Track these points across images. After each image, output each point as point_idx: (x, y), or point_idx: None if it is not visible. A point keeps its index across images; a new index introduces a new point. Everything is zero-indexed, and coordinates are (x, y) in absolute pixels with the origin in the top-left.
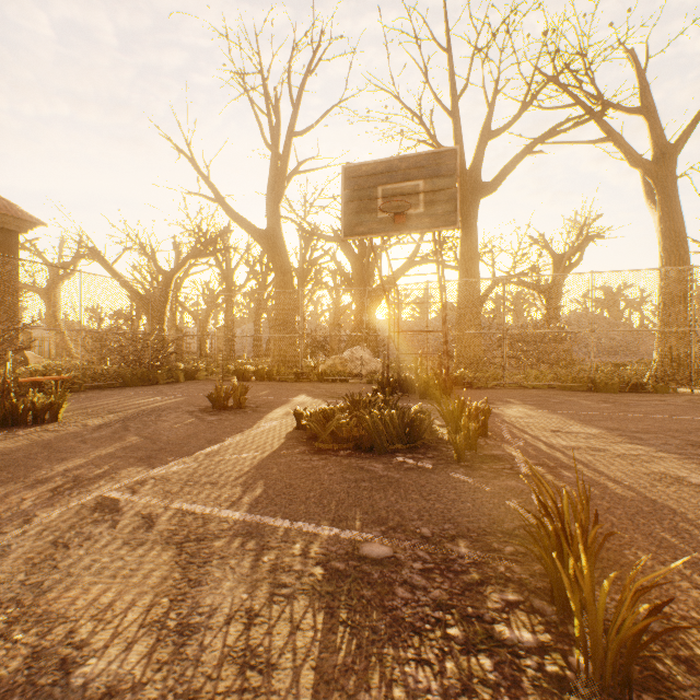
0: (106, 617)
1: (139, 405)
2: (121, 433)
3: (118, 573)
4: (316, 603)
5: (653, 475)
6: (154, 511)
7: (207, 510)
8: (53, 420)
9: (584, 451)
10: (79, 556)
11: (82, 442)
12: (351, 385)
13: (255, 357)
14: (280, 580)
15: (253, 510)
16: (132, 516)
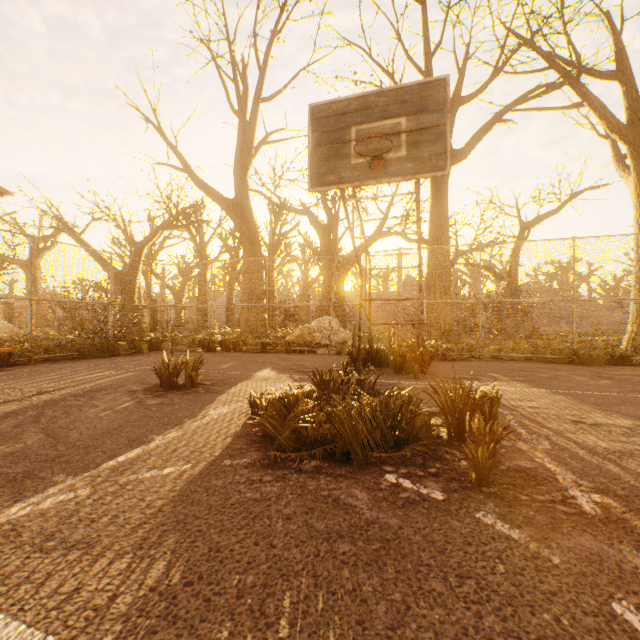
0: None
1: (79, 382)
2: (24, 427)
3: None
4: None
5: None
6: None
7: None
8: None
9: None
10: None
11: None
12: (319, 356)
13: (228, 326)
14: None
15: None
16: None
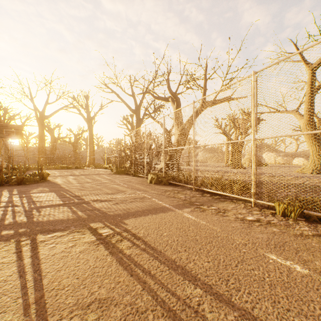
0: None
1: None
2: None
3: None
4: None
5: None
6: None
7: None
8: None
9: None
10: None
11: None
12: None
13: None
14: None
15: None
16: None
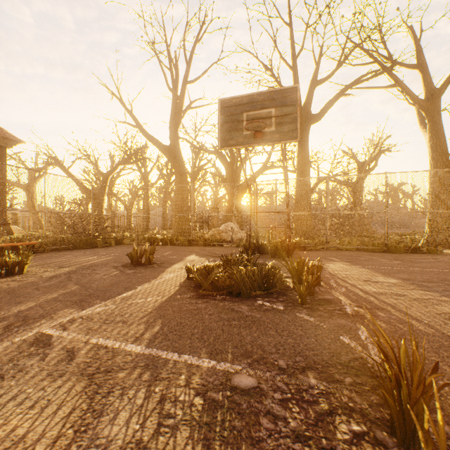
0: (17, 449)
1: (81, 262)
2: (65, 282)
3: (37, 404)
4: (195, 434)
5: (443, 315)
6: (77, 345)
7: (116, 344)
8: (20, 273)
9: (390, 296)
10: (9, 386)
11: (36, 289)
12: (225, 248)
13: (163, 229)
14: (167, 410)
15: (151, 344)
16: (59, 350)
